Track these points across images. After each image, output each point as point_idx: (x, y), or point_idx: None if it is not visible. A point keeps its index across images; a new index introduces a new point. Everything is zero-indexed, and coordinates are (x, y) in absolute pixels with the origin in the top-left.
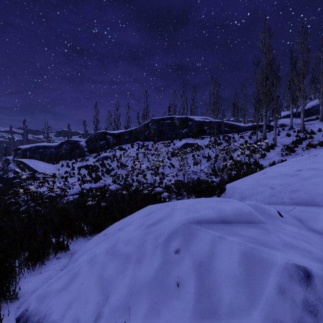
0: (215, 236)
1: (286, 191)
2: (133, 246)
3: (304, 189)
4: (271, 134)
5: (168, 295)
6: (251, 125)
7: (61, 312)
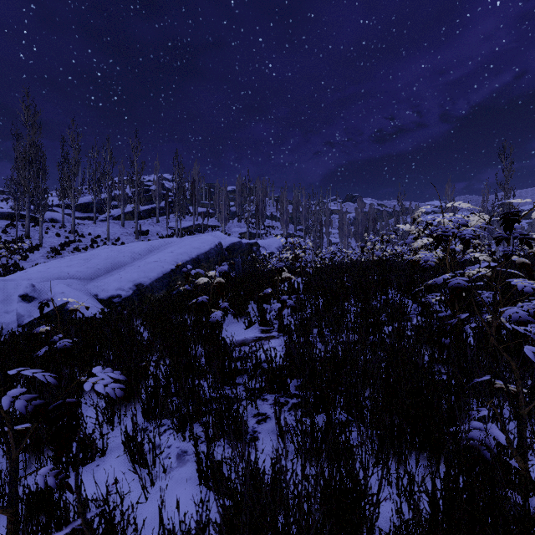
0: (5, 282)
1: (39, 278)
2: None
3: (48, 276)
4: (38, 231)
5: None
6: (7, 213)
7: None
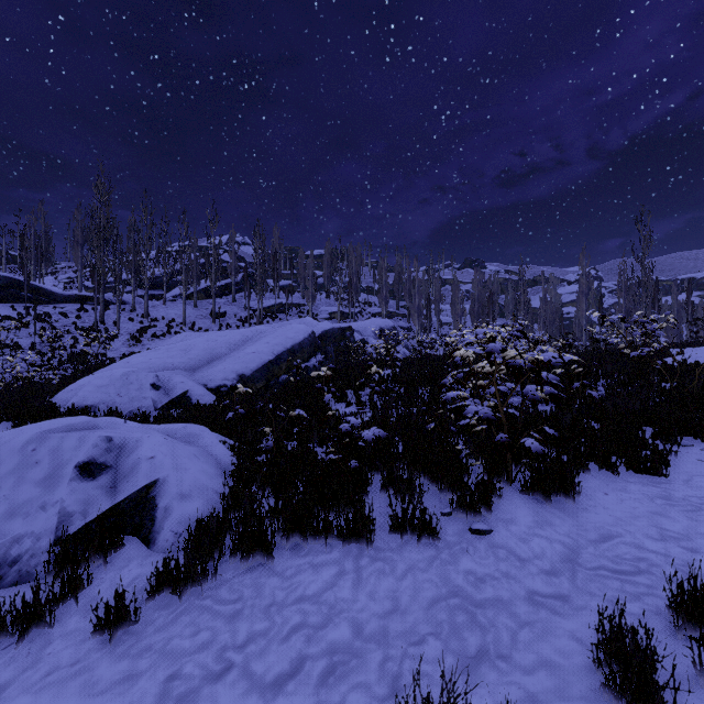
0: (137, 373)
1: (147, 369)
2: (108, 382)
3: (155, 367)
4: (110, 315)
5: (130, 385)
6: (75, 295)
7: (92, 402)
